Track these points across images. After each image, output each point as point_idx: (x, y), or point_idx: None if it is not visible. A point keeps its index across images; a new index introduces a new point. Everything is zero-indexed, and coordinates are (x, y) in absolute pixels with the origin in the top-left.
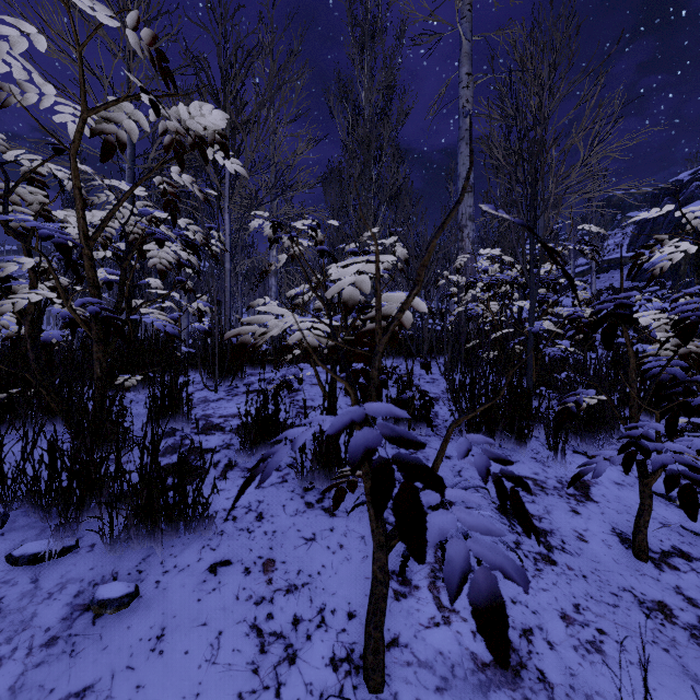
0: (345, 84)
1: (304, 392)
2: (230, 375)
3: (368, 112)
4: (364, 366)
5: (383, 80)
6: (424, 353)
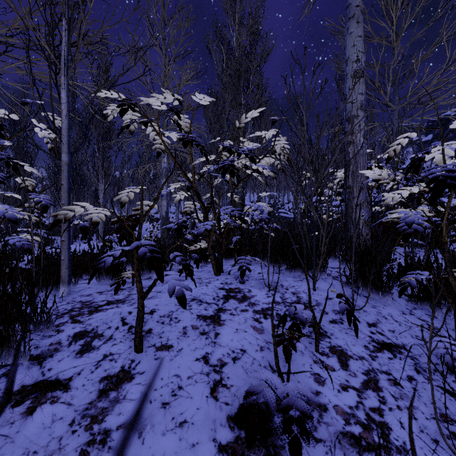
0: (220, 31)
1: (135, 384)
2: (3, 345)
3: (238, 52)
4: (241, 284)
5: (250, 28)
6: (317, 270)
